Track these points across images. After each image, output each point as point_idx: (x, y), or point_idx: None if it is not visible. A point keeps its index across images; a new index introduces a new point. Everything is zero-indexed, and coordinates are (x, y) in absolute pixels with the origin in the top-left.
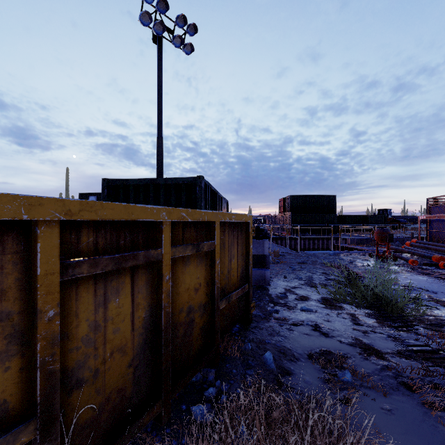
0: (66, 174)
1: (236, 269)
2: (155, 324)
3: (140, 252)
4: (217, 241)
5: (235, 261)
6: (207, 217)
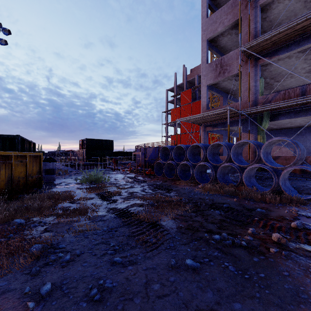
0: None
1: (35, 169)
2: (10, 178)
3: (7, 161)
4: (28, 160)
5: (35, 167)
6: (25, 154)
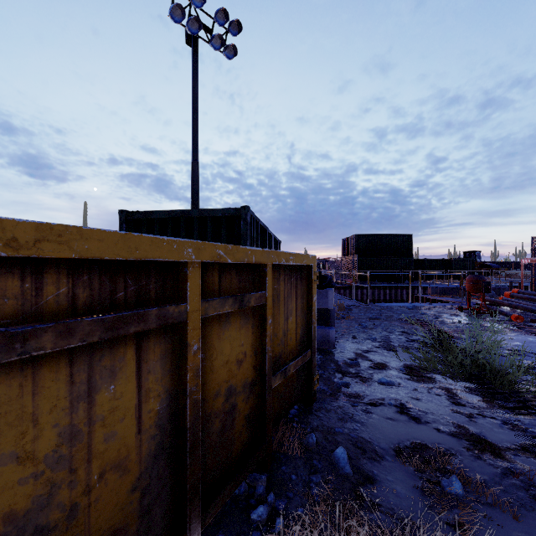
0: (84, 210)
1: (295, 330)
2: (176, 418)
3: (151, 310)
4: (270, 292)
5: (293, 318)
6: (255, 257)
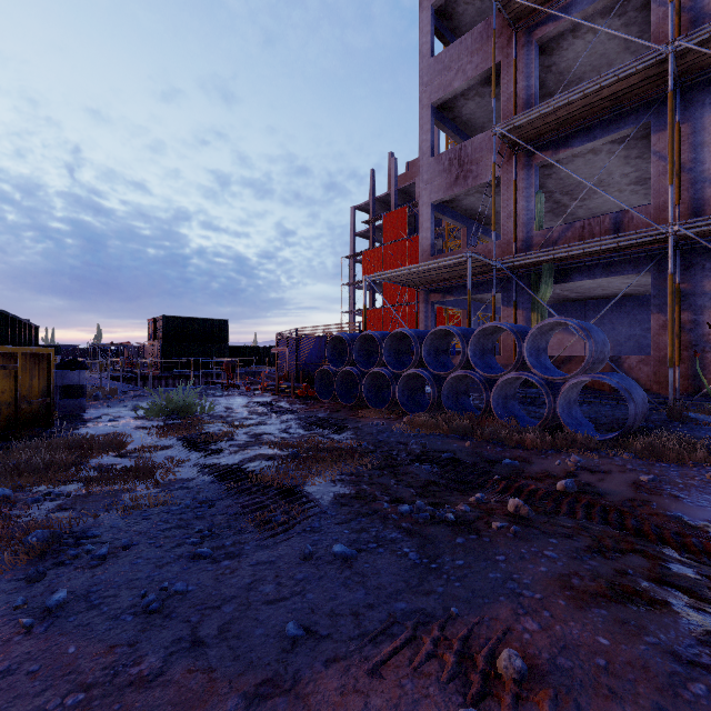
0: None
1: (38, 386)
2: None
3: None
4: (20, 365)
5: (37, 380)
6: (12, 350)
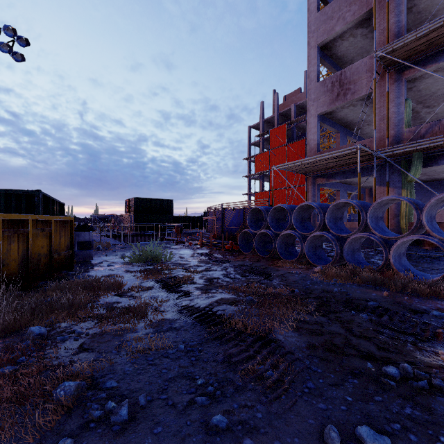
0: None
1: (64, 242)
2: (26, 256)
3: (22, 229)
4: (53, 228)
5: (63, 238)
6: (48, 218)
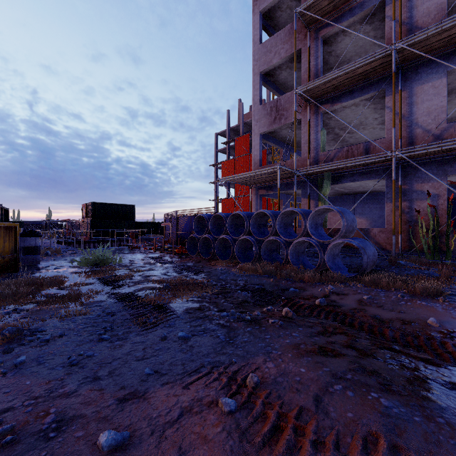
0: None
1: (9, 247)
2: None
3: None
4: None
5: (8, 243)
6: None
